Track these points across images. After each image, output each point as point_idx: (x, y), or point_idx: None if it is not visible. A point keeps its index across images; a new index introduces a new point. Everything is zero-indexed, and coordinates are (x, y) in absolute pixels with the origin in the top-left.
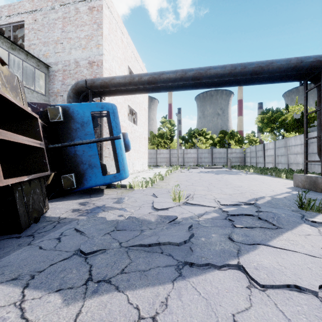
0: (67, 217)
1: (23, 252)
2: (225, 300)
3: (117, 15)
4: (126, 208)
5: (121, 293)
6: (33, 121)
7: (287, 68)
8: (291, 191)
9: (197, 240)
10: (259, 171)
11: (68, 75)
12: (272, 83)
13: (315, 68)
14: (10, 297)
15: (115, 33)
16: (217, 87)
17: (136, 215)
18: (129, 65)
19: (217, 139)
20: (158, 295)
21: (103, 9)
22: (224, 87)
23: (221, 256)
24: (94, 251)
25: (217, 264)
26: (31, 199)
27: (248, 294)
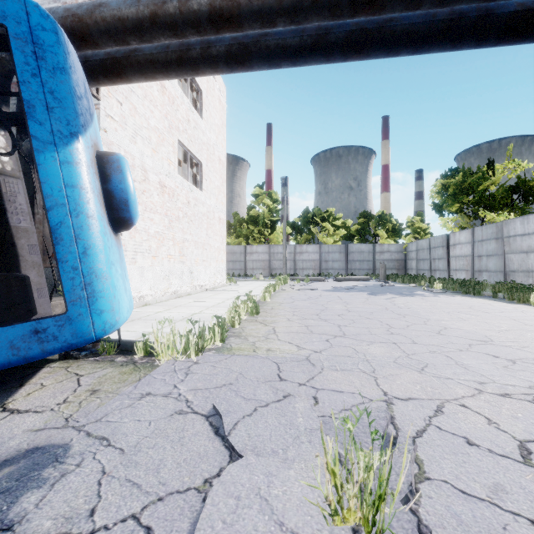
0: None
1: None
2: None
3: None
4: None
5: None
6: None
7: None
8: None
9: None
10: (457, 288)
11: None
12: None
13: None
14: None
15: None
16: (415, 50)
17: None
18: None
19: (355, 227)
20: None
21: None
22: (437, 48)
23: None
24: None
25: None
26: None
27: None
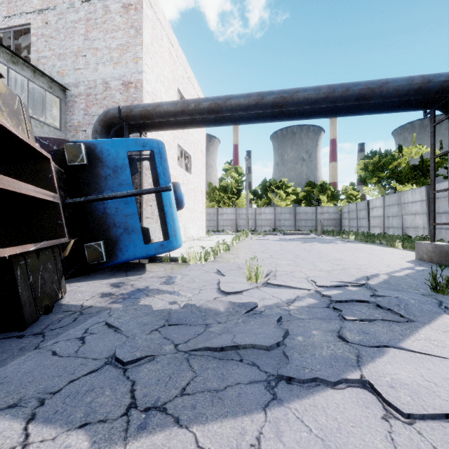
0: (94, 304)
1: (28, 361)
2: (352, 441)
3: (164, 17)
4: (180, 291)
5: (184, 430)
6: (44, 162)
7: (408, 91)
8: (414, 266)
9: (291, 340)
10: (363, 239)
11: (93, 102)
12: (385, 112)
13: (447, 91)
14: (5, 438)
15: (161, 43)
16: (306, 119)
17: (195, 302)
18: (180, 88)
19: (302, 194)
20: (244, 432)
21: (143, 7)
22: (317, 118)
23: (333, 366)
24: (138, 358)
25: (329, 380)
26: (40, 279)
27: (388, 430)
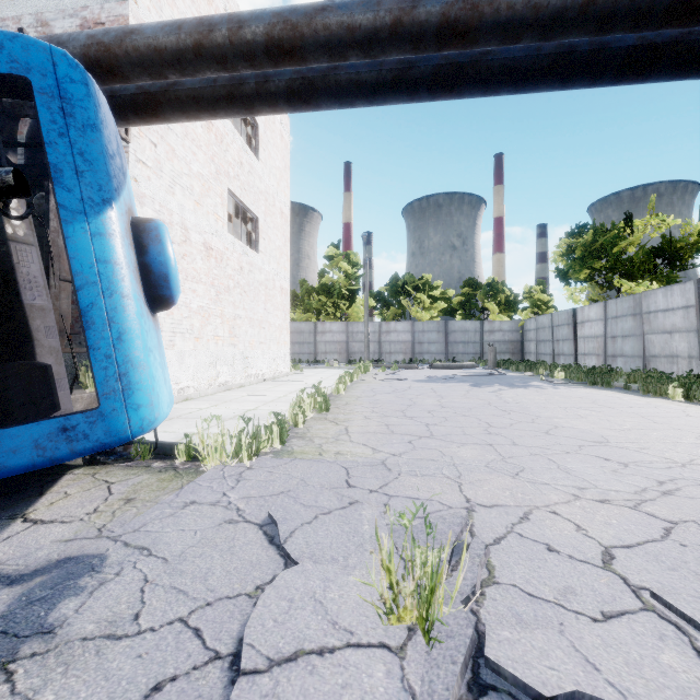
0: None
1: None
2: None
3: None
4: None
5: None
6: None
7: None
8: None
9: None
10: (582, 377)
11: None
12: None
13: None
14: None
15: None
16: (517, 89)
17: None
18: None
19: (458, 299)
20: None
21: None
22: (544, 87)
23: None
24: None
25: None
26: None
27: None
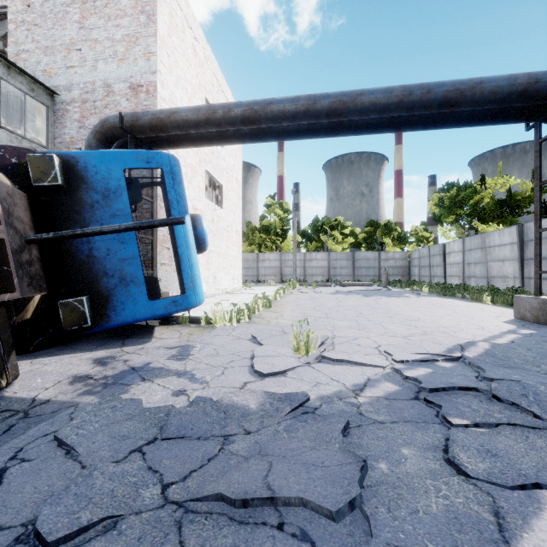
0: (53, 397)
1: None
2: None
3: (186, 3)
4: (194, 372)
5: None
6: None
7: (509, 94)
8: (517, 329)
9: (369, 470)
10: (439, 291)
11: (91, 110)
12: (476, 125)
13: None
14: None
15: (182, 36)
16: (372, 133)
17: (214, 391)
18: (208, 97)
19: (362, 236)
20: None
21: None
22: (387, 132)
23: (458, 543)
24: (81, 528)
25: None
26: None
27: None
